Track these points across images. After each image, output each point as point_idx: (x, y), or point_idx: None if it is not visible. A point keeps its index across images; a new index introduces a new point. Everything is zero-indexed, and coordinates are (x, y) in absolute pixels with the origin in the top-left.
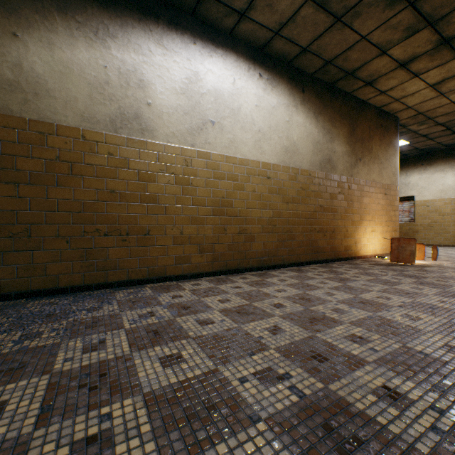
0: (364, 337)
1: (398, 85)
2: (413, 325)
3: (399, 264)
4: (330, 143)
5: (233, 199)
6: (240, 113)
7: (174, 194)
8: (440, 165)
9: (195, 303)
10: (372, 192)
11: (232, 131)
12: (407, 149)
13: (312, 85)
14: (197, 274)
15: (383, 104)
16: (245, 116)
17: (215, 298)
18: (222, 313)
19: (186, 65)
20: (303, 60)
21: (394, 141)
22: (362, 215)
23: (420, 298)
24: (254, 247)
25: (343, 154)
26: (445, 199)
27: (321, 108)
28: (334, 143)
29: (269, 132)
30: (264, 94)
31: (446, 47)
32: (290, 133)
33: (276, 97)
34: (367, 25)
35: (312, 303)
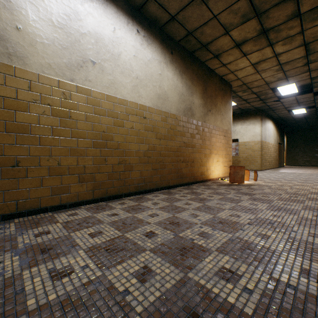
0: (233, 269)
1: (234, 61)
2: (267, 246)
3: (235, 184)
4: (190, 96)
5: (113, 133)
6: (120, 59)
7: (50, 125)
8: (252, 120)
9: (60, 242)
10: (217, 134)
11: (112, 74)
12: (235, 108)
13: (178, 50)
14: (77, 202)
15: (224, 74)
16: (125, 63)
17: (87, 231)
18: (88, 253)
19: (65, 1)
20: (172, 28)
21: (229, 100)
22: (211, 150)
23: (259, 213)
24: (133, 175)
25: (199, 105)
26: (255, 141)
27: (185, 69)
28: (193, 96)
29: (145, 80)
30: (141, 48)
31: (264, 37)
32: (162, 84)
33: (151, 53)
34: (218, 6)
35: (181, 227)
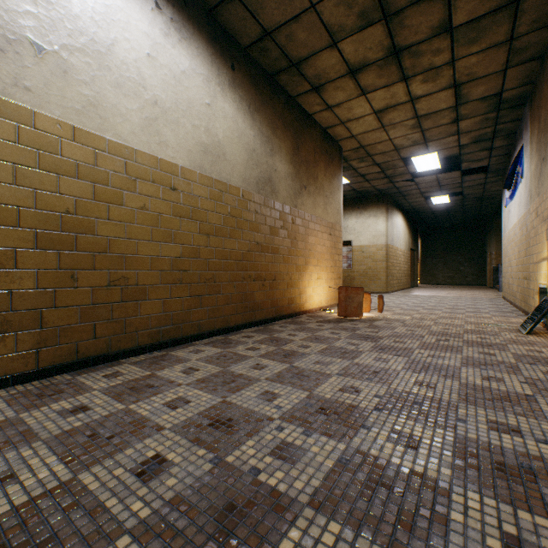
0: None
1: (346, 102)
2: (420, 470)
3: (347, 319)
4: (270, 157)
5: (96, 218)
6: (113, 55)
7: None
8: (373, 210)
9: None
10: (317, 230)
11: (92, 84)
12: (347, 189)
13: (246, 65)
14: None
15: (329, 124)
16: (125, 66)
17: None
18: None
19: None
20: (233, 16)
21: (338, 173)
22: (308, 258)
23: (393, 380)
24: (146, 309)
25: (286, 176)
26: (377, 245)
27: (259, 103)
28: (275, 158)
29: (175, 111)
30: (166, 43)
31: (395, 62)
32: (212, 124)
33: (188, 57)
34: None
35: (235, 434)
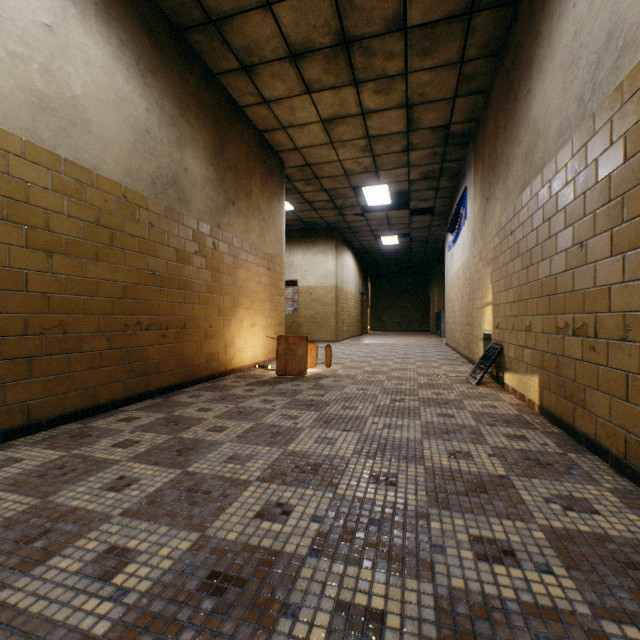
0: None
1: (287, 98)
2: None
3: (288, 379)
4: (177, 149)
5: None
6: None
7: None
8: (322, 246)
9: None
10: (252, 262)
11: None
12: (292, 218)
13: None
14: None
15: (267, 127)
16: None
17: None
18: None
19: None
20: None
21: (280, 193)
22: (238, 298)
23: (342, 477)
24: None
25: (204, 181)
26: (327, 286)
27: (157, 63)
28: (186, 152)
29: None
30: None
31: (345, 56)
32: (60, 65)
33: None
34: None
35: None
